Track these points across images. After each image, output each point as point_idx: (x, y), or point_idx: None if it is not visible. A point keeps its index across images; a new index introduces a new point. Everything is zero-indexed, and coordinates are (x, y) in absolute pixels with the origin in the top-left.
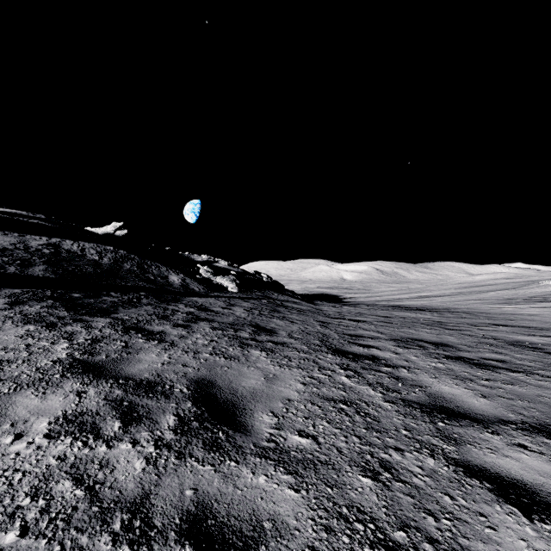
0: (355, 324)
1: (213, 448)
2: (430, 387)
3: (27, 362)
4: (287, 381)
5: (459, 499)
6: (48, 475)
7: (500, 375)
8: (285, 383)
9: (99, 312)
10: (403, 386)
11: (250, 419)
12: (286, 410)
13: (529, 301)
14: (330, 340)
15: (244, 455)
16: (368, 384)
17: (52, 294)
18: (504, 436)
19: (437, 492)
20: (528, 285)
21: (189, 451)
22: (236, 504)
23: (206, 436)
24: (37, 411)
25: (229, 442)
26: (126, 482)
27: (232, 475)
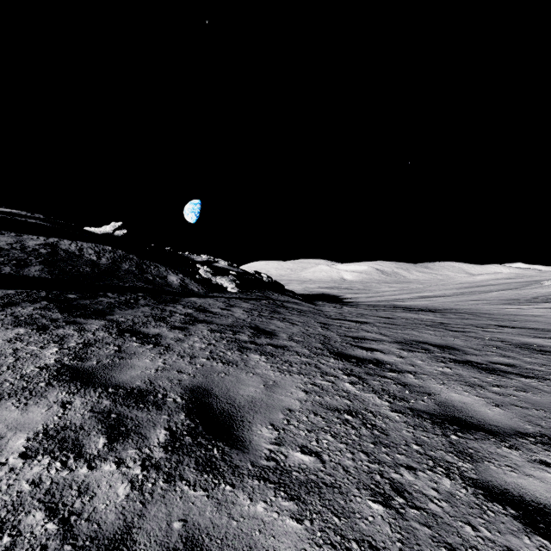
0: (356, 325)
1: (206, 469)
2: (438, 395)
3: (12, 369)
4: (287, 389)
5: (482, 530)
6: (18, 504)
7: (511, 381)
8: (286, 391)
9: (94, 313)
10: (410, 394)
11: (248, 433)
12: (287, 422)
13: (532, 302)
14: (332, 343)
15: (240, 477)
16: (374, 391)
17: (47, 294)
18: (524, 451)
19: (457, 520)
20: (530, 285)
21: (180, 472)
22: (230, 540)
23: (199, 454)
24: (15, 426)
25: (224, 461)
26: (106, 512)
27: (227, 502)
